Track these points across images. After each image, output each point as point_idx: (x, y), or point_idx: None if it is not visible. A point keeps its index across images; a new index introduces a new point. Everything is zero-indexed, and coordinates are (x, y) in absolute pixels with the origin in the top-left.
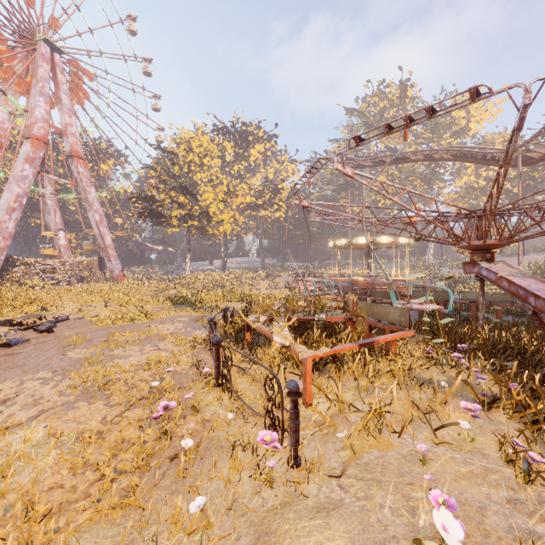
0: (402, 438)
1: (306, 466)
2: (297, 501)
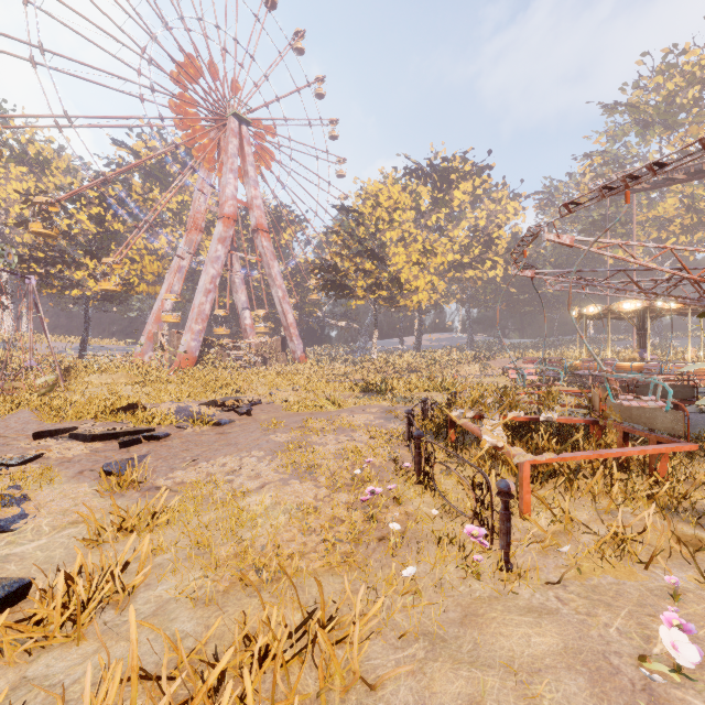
0: (652, 572)
1: (517, 570)
2: (506, 599)
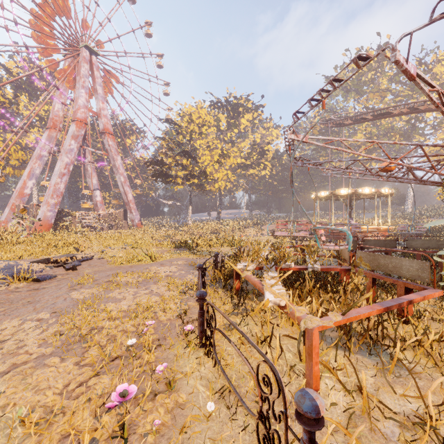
0: None
1: None
2: None
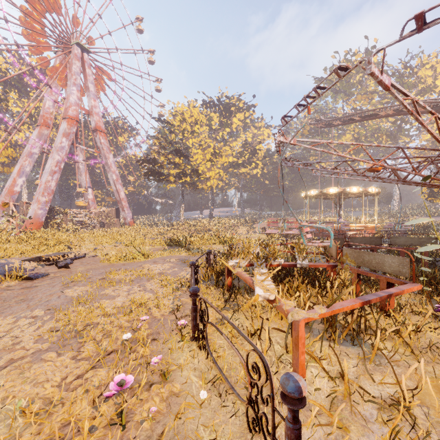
0: None
1: None
2: None
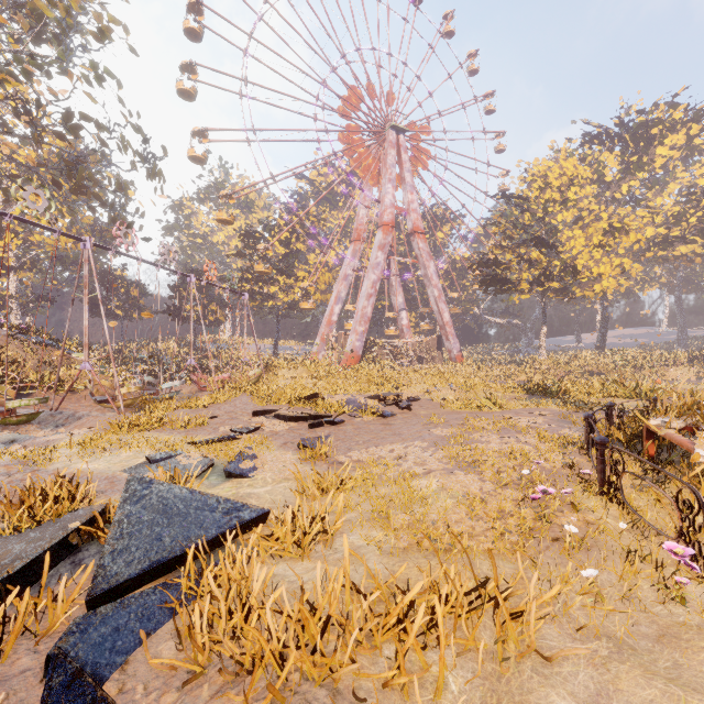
0: None
1: None
2: None
